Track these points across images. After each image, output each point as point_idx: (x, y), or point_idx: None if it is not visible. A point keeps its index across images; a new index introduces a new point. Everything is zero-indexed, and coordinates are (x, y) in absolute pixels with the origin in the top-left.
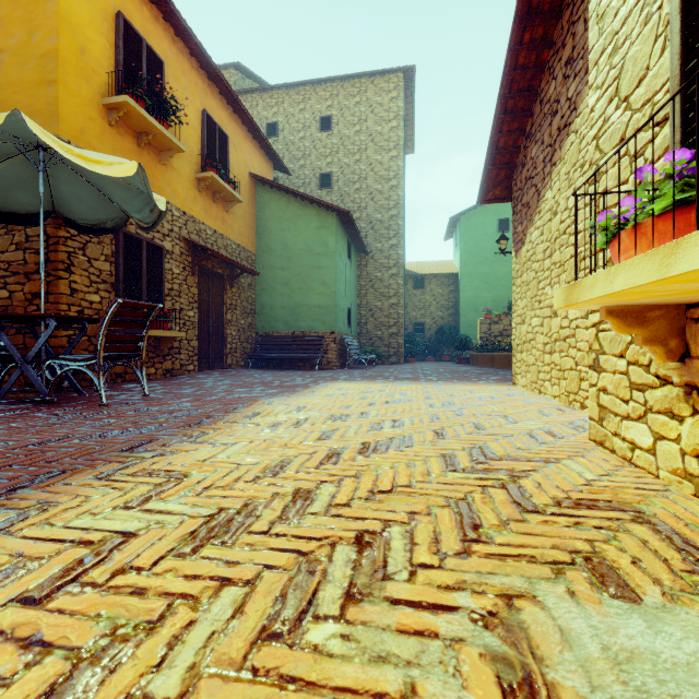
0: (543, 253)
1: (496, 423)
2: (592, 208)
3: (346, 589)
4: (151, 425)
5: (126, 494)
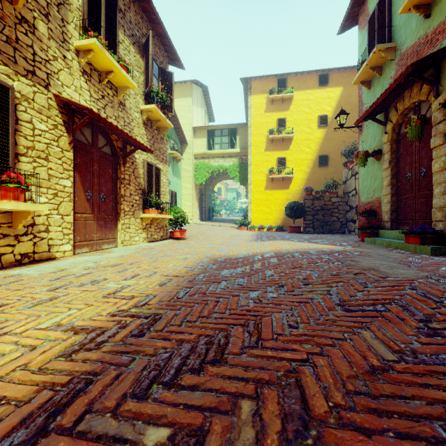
0: None
1: None
2: None
3: (74, 275)
4: (168, 391)
5: (133, 288)
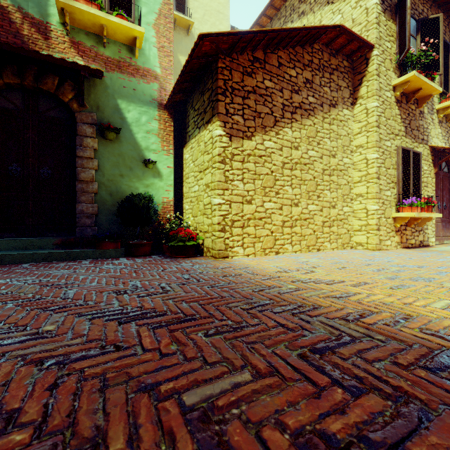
0: (282, 163)
1: (386, 255)
2: (377, 185)
3: None
4: None
5: None
